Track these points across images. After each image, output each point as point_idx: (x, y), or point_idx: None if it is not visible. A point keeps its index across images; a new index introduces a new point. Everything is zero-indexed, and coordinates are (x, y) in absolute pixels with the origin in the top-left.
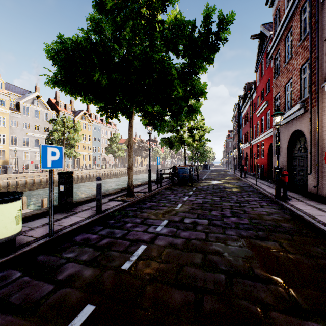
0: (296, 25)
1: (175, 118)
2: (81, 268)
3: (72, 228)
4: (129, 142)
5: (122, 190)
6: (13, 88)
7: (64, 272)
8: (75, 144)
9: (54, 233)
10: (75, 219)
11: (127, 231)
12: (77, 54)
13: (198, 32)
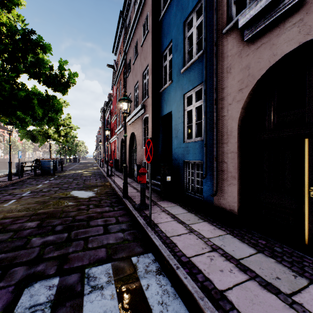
0: (122, 79)
1: (38, 122)
2: None
3: None
4: None
5: None
6: None
7: None
8: None
9: None
10: None
11: None
12: None
13: (56, 72)
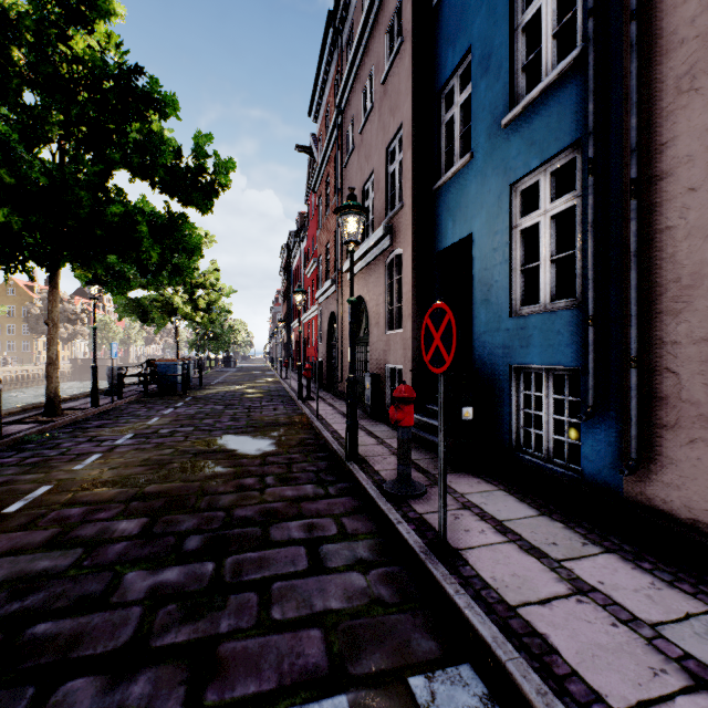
0: (332, 173)
1: (151, 277)
2: (13, 477)
3: None
4: (50, 315)
5: (26, 409)
6: None
7: None
8: None
9: None
10: None
11: (67, 449)
12: None
13: (187, 163)
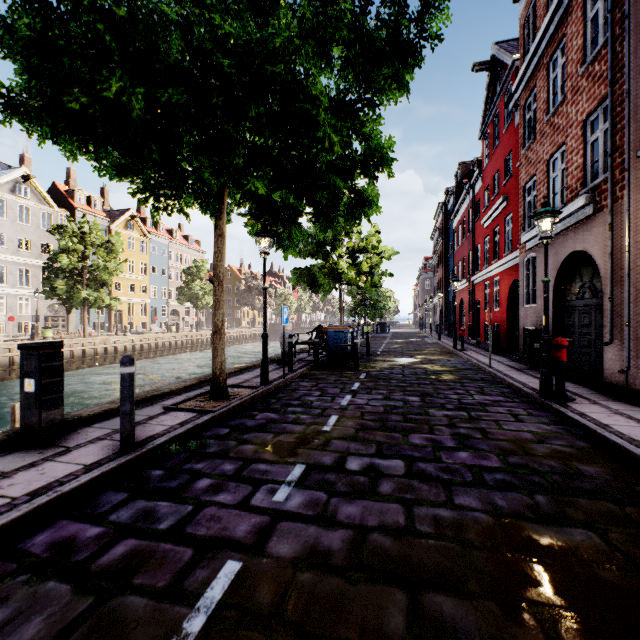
0: (574, 31)
1: (323, 222)
2: None
3: (29, 507)
4: (215, 271)
5: (202, 381)
6: None
7: None
8: (110, 281)
9: None
10: (54, 471)
11: (194, 507)
12: (61, 29)
13: (377, 16)
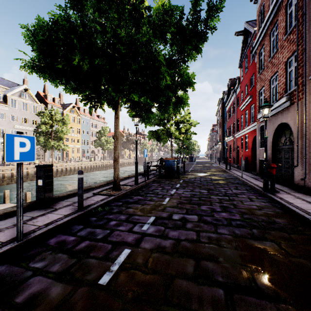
0: (281, 19)
1: (163, 110)
2: (49, 283)
3: (46, 229)
4: (115, 134)
5: (108, 183)
6: (0, 80)
7: (27, 290)
8: (64, 137)
9: (24, 236)
10: (52, 217)
11: (110, 231)
12: (55, 36)
13: (187, 20)
